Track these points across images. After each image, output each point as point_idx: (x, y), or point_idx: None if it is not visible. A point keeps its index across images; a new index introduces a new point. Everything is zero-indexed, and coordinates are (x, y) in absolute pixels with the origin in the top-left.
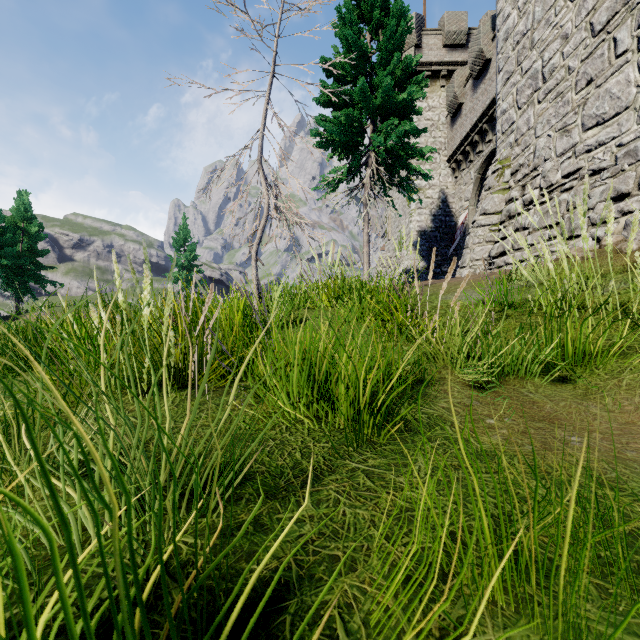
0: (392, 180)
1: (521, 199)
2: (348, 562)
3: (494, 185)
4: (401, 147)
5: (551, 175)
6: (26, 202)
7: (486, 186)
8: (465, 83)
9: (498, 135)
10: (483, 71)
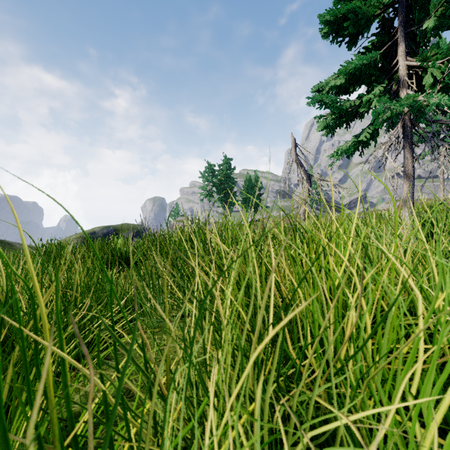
0: None
1: None
2: None
3: None
4: None
5: None
6: (257, 174)
7: None
8: None
9: None
10: None
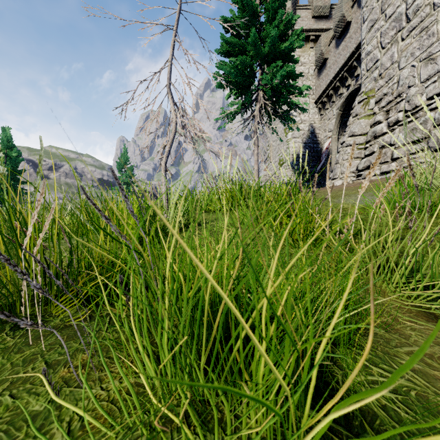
0: (276, 113)
1: (385, 121)
2: None
3: (361, 112)
4: (283, 86)
5: (416, 98)
6: (8, 135)
7: (353, 113)
8: (329, 43)
9: (363, 73)
10: (344, 32)
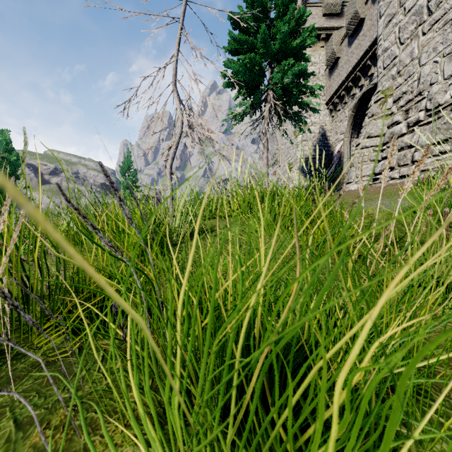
0: (286, 114)
1: (405, 122)
2: None
3: (377, 112)
4: (294, 85)
5: (439, 96)
6: (7, 138)
7: (369, 114)
8: (341, 41)
9: (379, 70)
10: (357, 29)
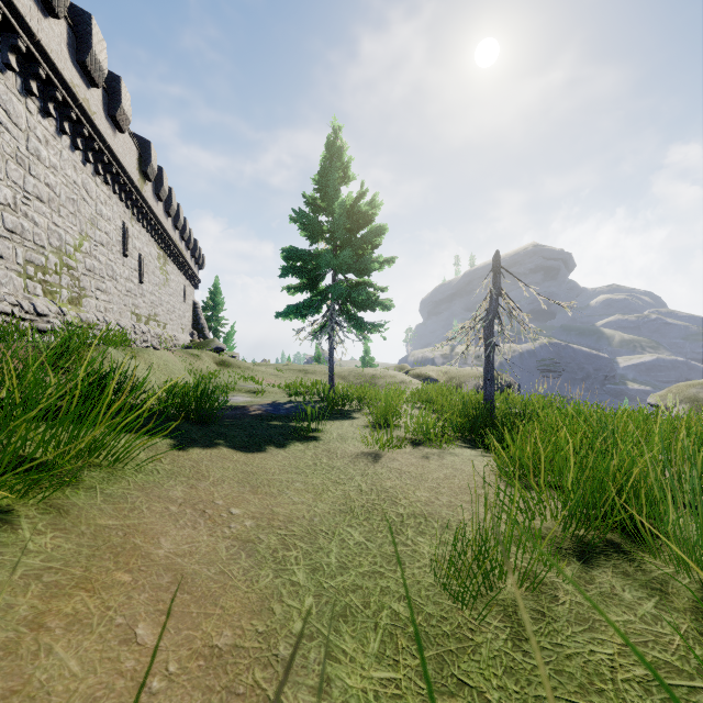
0: None
1: None
2: (580, 584)
3: None
4: None
5: None
6: None
7: None
8: None
9: None
10: None
